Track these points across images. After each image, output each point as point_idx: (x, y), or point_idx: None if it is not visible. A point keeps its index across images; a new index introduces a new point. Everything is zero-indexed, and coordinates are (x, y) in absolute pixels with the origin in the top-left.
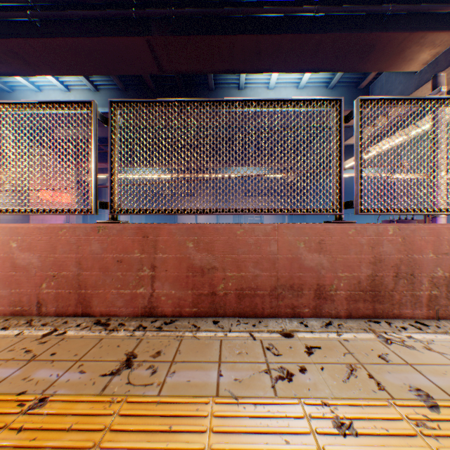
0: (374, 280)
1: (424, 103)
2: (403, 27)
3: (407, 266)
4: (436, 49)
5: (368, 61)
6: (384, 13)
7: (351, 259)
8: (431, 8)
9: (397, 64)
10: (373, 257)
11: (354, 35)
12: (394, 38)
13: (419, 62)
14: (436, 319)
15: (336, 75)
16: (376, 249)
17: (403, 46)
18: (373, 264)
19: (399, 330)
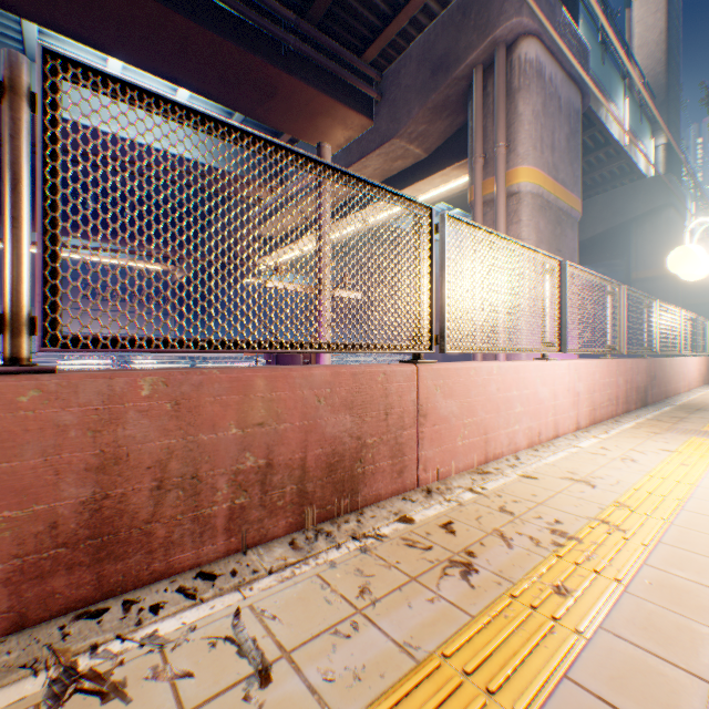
0: (104, 510)
1: (221, 130)
2: (312, 80)
3: (187, 459)
4: (350, 133)
5: (273, 111)
6: (287, 45)
7: (32, 470)
8: (341, 72)
9: (310, 133)
10: (102, 454)
11: (246, 54)
12: (302, 90)
13: (334, 143)
14: (246, 550)
15: (235, 117)
16: (110, 435)
17: (314, 109)
18: (102, 471)
19: (139, 623)
